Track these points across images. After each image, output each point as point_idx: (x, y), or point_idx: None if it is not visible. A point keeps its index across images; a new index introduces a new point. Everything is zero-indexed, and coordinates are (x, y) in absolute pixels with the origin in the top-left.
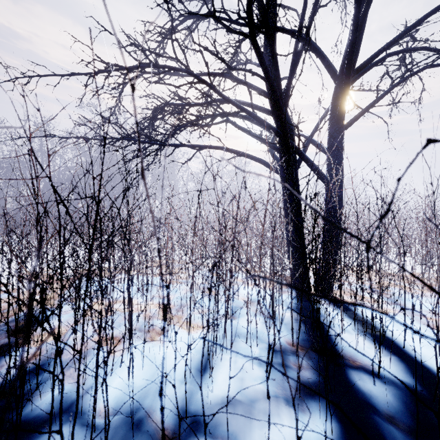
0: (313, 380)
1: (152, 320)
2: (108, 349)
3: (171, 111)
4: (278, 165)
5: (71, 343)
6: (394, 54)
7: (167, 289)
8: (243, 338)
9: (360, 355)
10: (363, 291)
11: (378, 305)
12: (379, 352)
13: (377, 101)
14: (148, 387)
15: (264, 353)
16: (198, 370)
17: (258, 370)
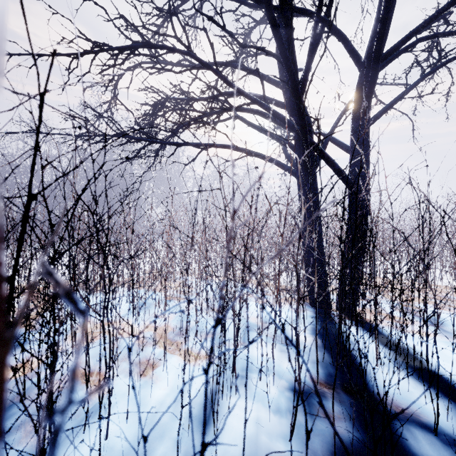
0: (350, 438)
1: (146, 347)
2: (88, 389)
3: (173, 107)
4: (293, 166)
5: (43, 381)
6: (426, 39)
7: (129, 356)
8: (255, 373)
9: (404, 399)
10: (402, 315)
11: (435, 340)
12: (437, 401)
13: (406, 92)
14: (132, 452)
15: (283, 395)
16: (199, 423)
17: (277, 422)
